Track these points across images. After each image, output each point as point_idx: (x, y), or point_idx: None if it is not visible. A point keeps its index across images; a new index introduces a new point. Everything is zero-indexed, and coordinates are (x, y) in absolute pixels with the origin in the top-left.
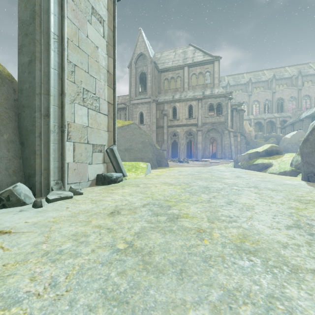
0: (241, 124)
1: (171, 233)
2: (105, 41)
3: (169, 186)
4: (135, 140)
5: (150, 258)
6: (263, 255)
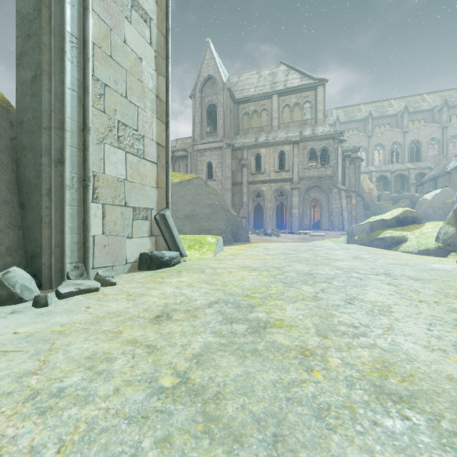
0: (358, 179)
1: (254, 356)
2: (153, 50)
3: (251, 272)
4: (200, 202)
5: (218, 407)
6: (427, 406)
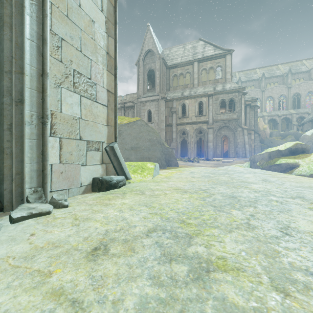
0: (255, 121)
1: None
2: (104, 16)
3: (183, 194)
4: (142, 137)
5: None
6: None
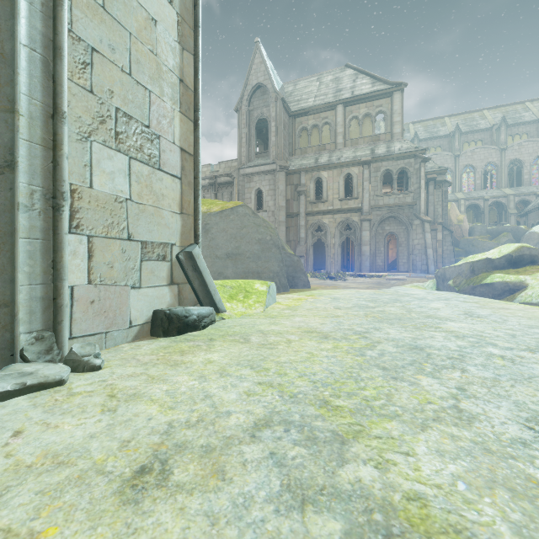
0: (444, 209)
1: None
2: (175, 11)
3: (321, 341)
4: (246, 236)
5: None
6: None
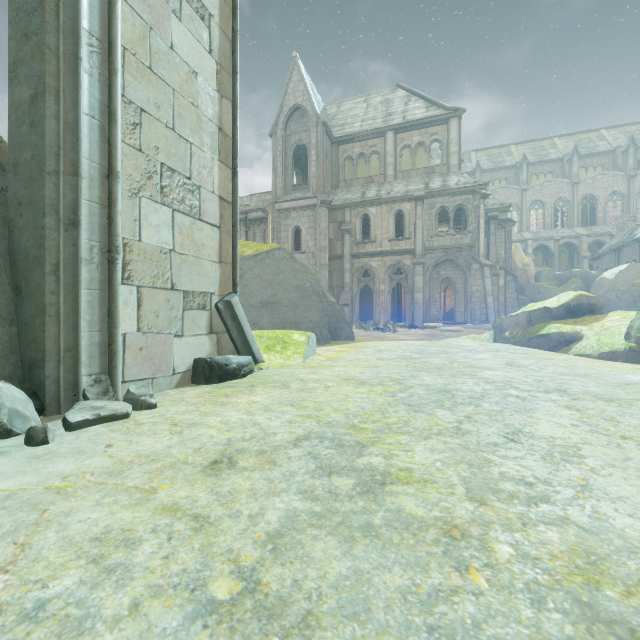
0: (507, 251)
1: (368, 538)
2: (214, 61)
3: (357, 387)
4: (283, 283)
5: None
6: None
